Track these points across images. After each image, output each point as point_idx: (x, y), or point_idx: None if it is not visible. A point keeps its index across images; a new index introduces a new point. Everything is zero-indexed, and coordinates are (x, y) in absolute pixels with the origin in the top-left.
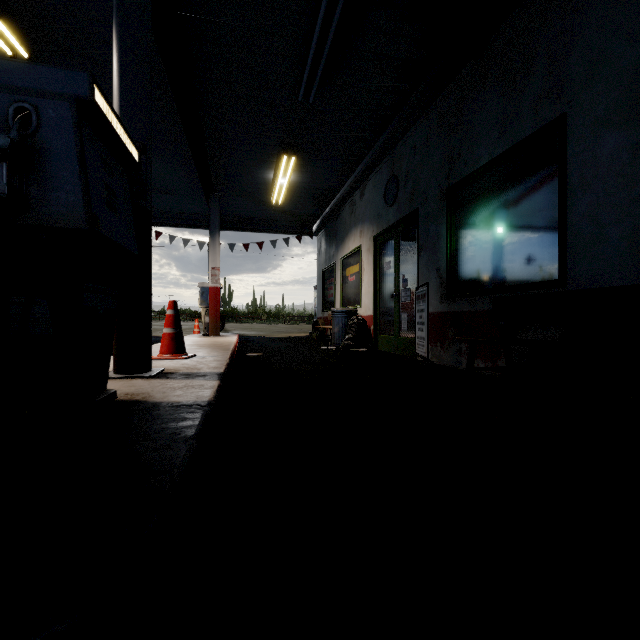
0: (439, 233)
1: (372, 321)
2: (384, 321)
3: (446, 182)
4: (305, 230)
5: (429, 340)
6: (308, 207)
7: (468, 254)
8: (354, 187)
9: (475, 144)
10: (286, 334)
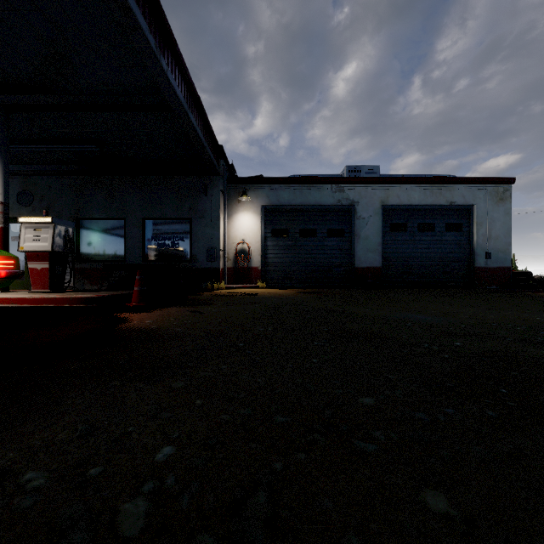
0: None
1: None
2: None
3: (76, 214)
4: None
5: None
6: None
7: (88, 246)
8: None
9: (93, 208)
10: None
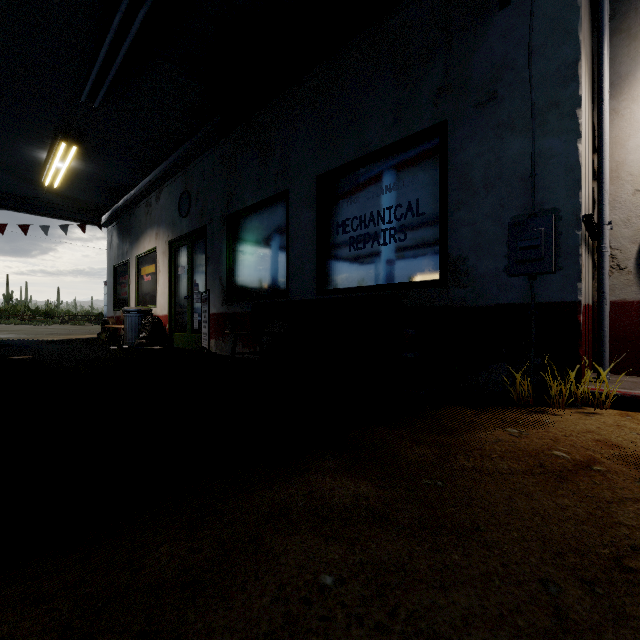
0: (221, 249)
1: (168, 320)
2: (179, 320)
3: (226, 210)
4: (91, 219)
5: (214, 335)
6: (95, 196)
7: (240, 269)
8: (150, 189)
9: (244, 189)
10: (64, 336)
